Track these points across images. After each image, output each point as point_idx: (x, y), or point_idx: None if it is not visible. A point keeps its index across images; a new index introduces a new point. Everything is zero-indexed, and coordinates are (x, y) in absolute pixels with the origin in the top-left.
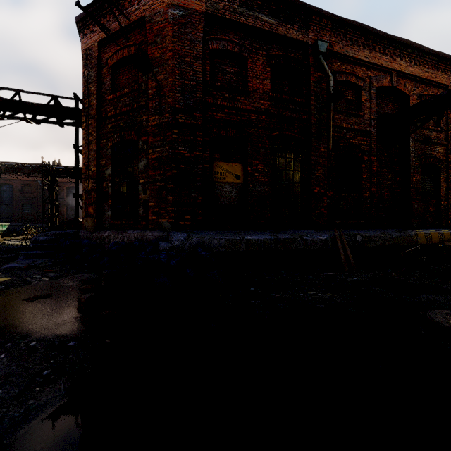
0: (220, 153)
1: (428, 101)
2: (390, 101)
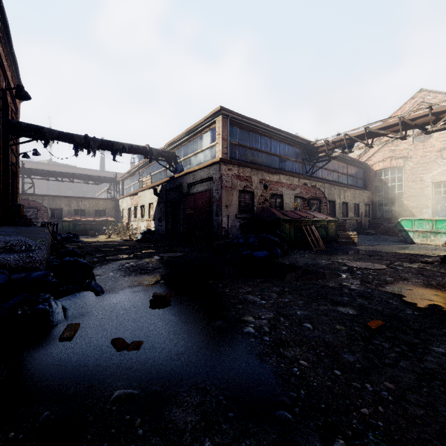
0: None
1: (46, 130)
2: None
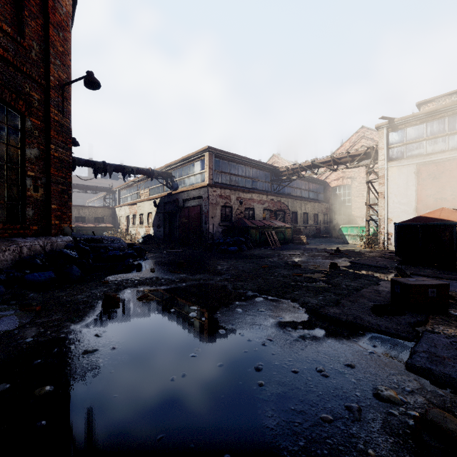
0: None
1: (76, 159)
2: None
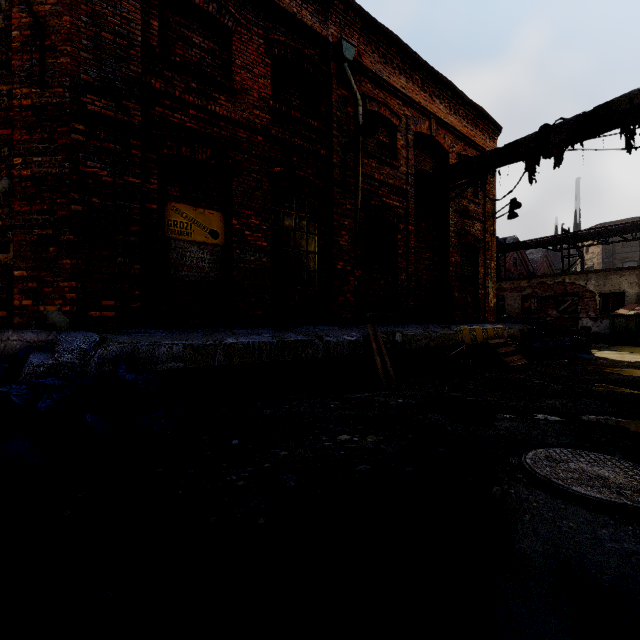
0: (180, 188)
1: (472, 160)
2: (428, 156)
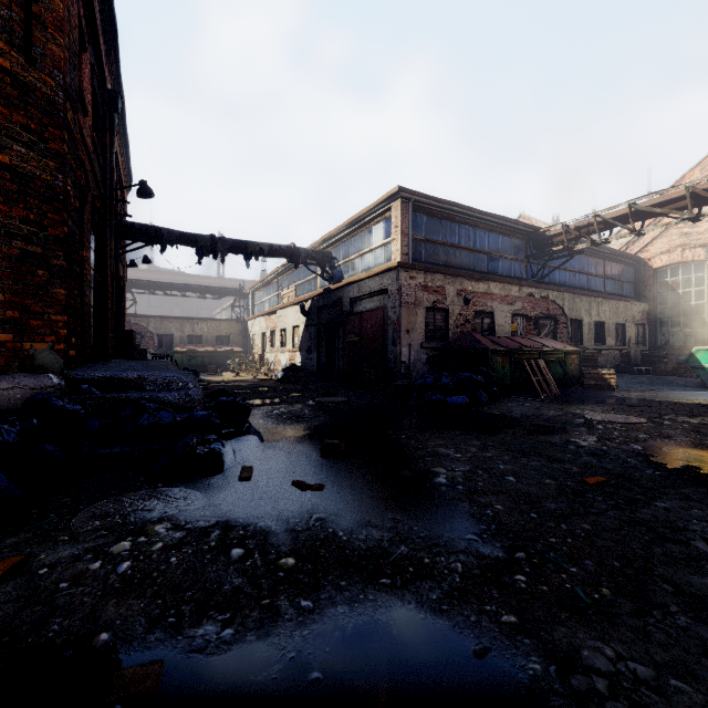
0: None
1: (164, 231)
2: None
